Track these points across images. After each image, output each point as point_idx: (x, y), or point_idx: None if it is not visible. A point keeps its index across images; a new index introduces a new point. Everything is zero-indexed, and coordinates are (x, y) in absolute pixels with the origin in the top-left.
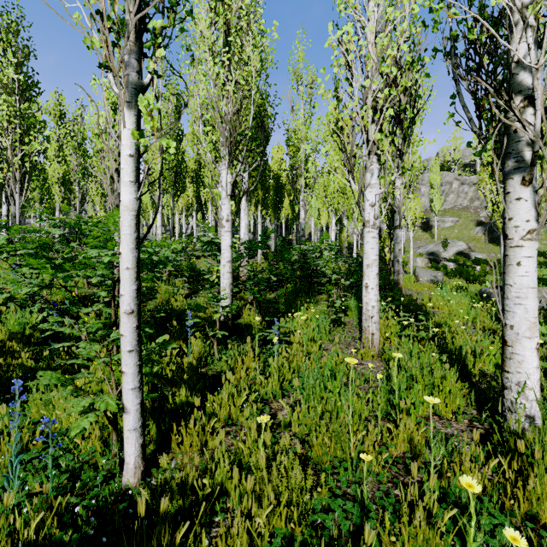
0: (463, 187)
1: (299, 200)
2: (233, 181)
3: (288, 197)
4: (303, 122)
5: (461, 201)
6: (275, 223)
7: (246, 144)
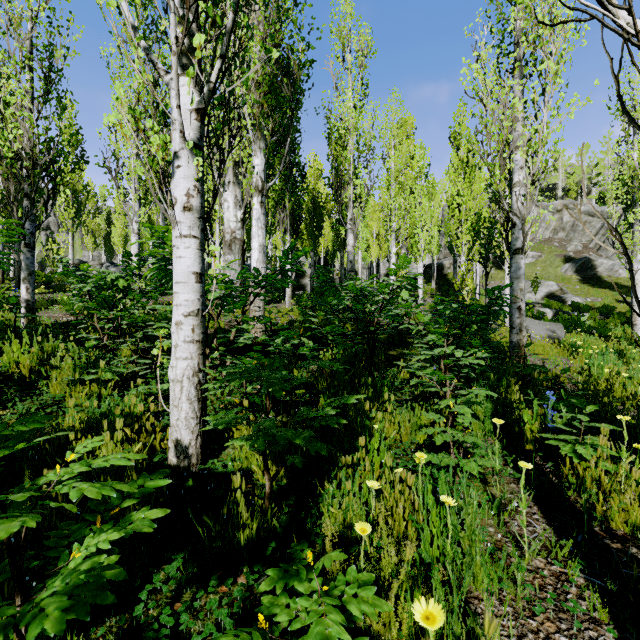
0: (544, 215)
1: (346, 219)
2: (203, 109)
3: (329, 218)
4: (352, 107)
5: (542, 232)
6: (312, 256)
7: (233, 2)
